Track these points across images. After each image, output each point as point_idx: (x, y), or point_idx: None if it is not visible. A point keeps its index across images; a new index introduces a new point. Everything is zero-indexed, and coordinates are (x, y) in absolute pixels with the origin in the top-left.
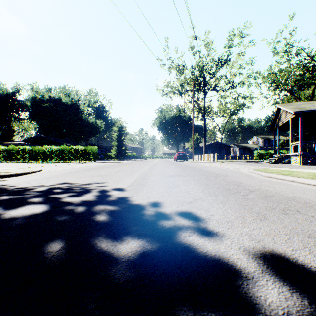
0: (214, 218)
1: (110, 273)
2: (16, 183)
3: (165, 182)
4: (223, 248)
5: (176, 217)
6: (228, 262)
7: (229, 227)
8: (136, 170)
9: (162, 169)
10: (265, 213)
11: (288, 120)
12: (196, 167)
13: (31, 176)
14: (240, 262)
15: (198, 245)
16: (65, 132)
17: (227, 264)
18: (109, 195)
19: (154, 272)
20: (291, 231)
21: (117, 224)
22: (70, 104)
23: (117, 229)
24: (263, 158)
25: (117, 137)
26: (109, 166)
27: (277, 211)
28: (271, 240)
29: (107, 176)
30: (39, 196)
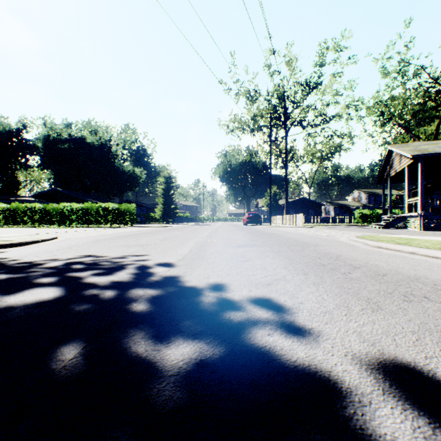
0: (304, 308)
1: (150, 396)
2: (19, 256)
3: (231, 254)
4: (321, 354)
5: (249, 305)
6: (331, 378)
7: (327, 321)
8: (189, 237)
9: (227, 236)
10: (378, 299)
11: (403, 168)
12: (275, 233)
13: (42, 246)
14: (349, 377)
15: (283, 349)
16: (91, 184)
17: (329, 380)
18: (152, 274)
19: (218, 393)
20: (419, 328)
21: (162, 316)
22: (98, 146)
23: (162, 324)
24: (368, 221)
25: (163, 191)
26: (153, 231)
27: (396, 296)
28: (392, 341)
29: (149, 246)
30: (51, 274)
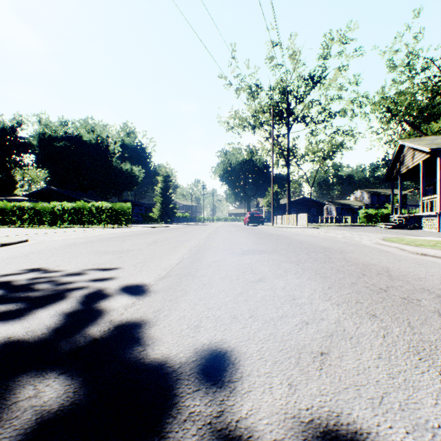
0: None
1: None
2: None
3: (236, 267)
4: None
5: None
6: None
7: None
8: (184, 239)
9: (228, 238)
10: None
11: (416, 163)
12: (281, 234)
13: None
14: None
15: None
16: (88, 184)
17: None
18: (98, 315)
19: None
20: None
21: None
22: (95, 144)
23: None
24: (373, 221)
25: (161, 190)
26: (145, 232)
27: None
28: None
29: (129, 252)
30: None
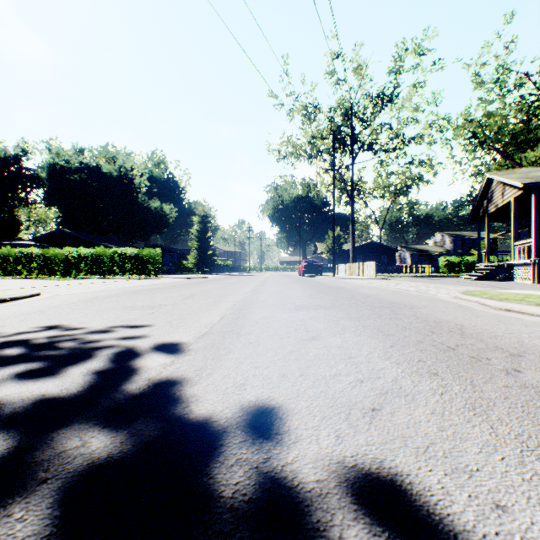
0: None
1: None
2: None
3: (287, 324)
4: None
5: (351, 523)
6: None
7: None
8: (226, 293)
9: (279, 292)
10: None
11: (507, 201)
12: (343, 286)
13: (4, 308)
14: None
15: None
16: (108, 225)
17: None
18: (134, 373)
19: None
20: None
21: None
22: (117, 177)
23: None
24: (456, 271)
25: (198, 232)
26: (179, 284)
27: None
28: None
29: (162, 308)
30: None
